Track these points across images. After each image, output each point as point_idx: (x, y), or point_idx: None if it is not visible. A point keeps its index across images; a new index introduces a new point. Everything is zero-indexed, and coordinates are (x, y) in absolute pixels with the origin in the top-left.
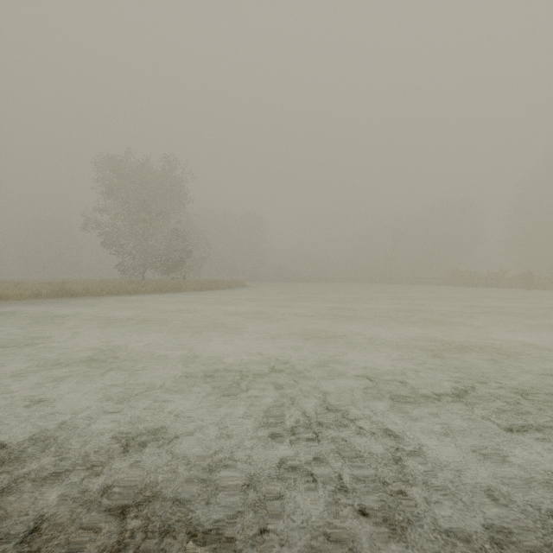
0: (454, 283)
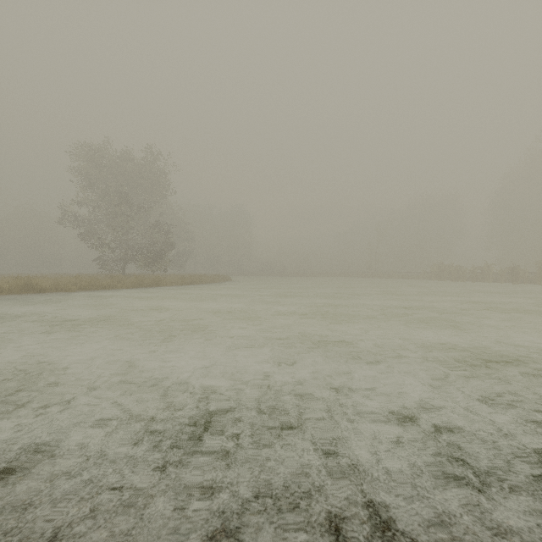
0: (439, 278)
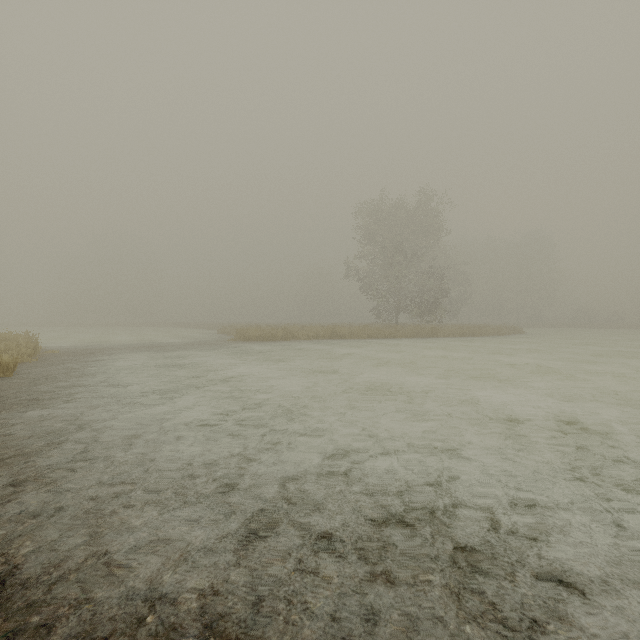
0: None
